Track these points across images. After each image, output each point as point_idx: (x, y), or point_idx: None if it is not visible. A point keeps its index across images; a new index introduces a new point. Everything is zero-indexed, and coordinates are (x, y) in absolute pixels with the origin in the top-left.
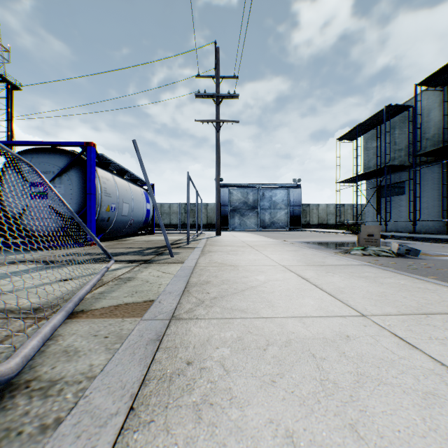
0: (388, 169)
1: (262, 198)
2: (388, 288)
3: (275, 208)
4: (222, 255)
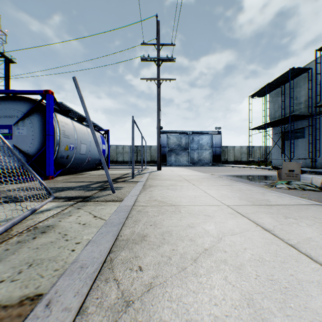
0: (292, 118)
1: (191, 141)
2: None
3: (201, 149)
4: (162, 191)
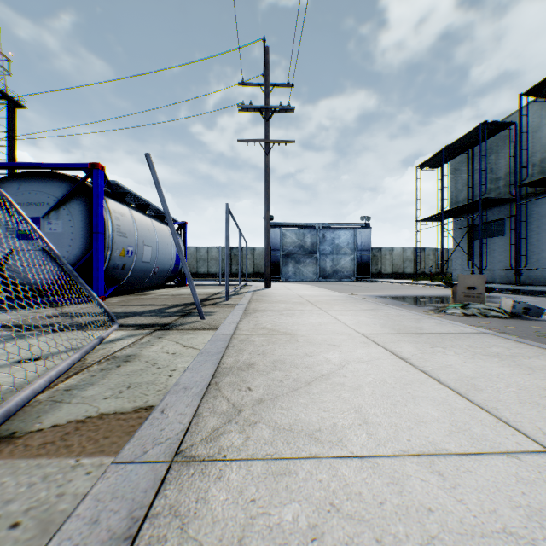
0: (484, 204)
1: (322, 241)
2: None
3: (338, 253)
4: (273, 317)
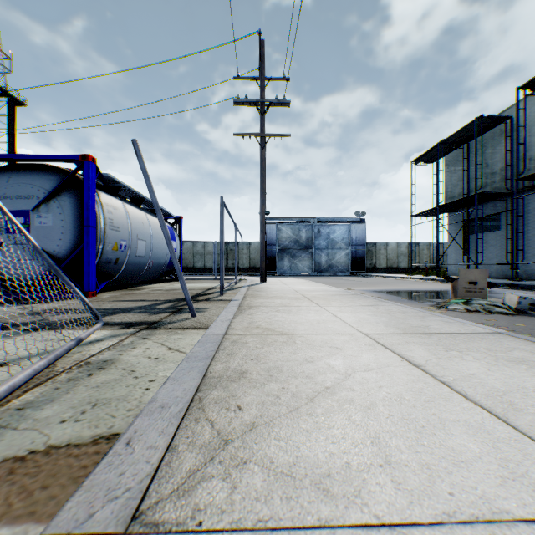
0: (479, 198)
1: (317, 236)
2: None
3: (333, 248)
4: (269, 314)
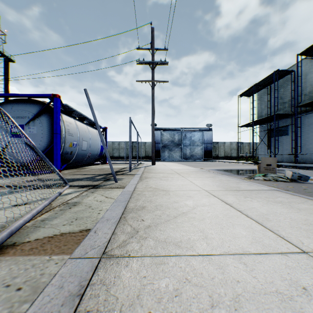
0: (276, 117)
1: (184, 138)
2: (307, 214)
3: (194, 145)
4: (156, 181)
